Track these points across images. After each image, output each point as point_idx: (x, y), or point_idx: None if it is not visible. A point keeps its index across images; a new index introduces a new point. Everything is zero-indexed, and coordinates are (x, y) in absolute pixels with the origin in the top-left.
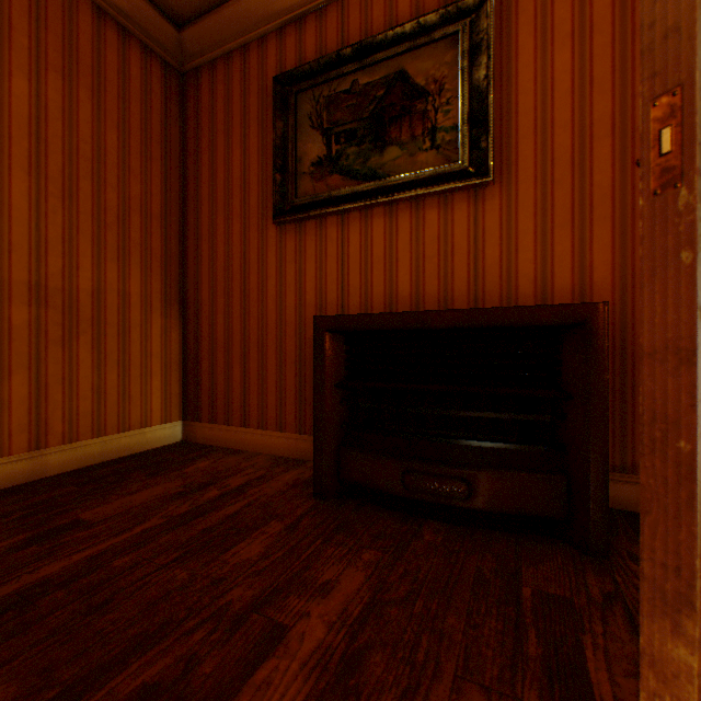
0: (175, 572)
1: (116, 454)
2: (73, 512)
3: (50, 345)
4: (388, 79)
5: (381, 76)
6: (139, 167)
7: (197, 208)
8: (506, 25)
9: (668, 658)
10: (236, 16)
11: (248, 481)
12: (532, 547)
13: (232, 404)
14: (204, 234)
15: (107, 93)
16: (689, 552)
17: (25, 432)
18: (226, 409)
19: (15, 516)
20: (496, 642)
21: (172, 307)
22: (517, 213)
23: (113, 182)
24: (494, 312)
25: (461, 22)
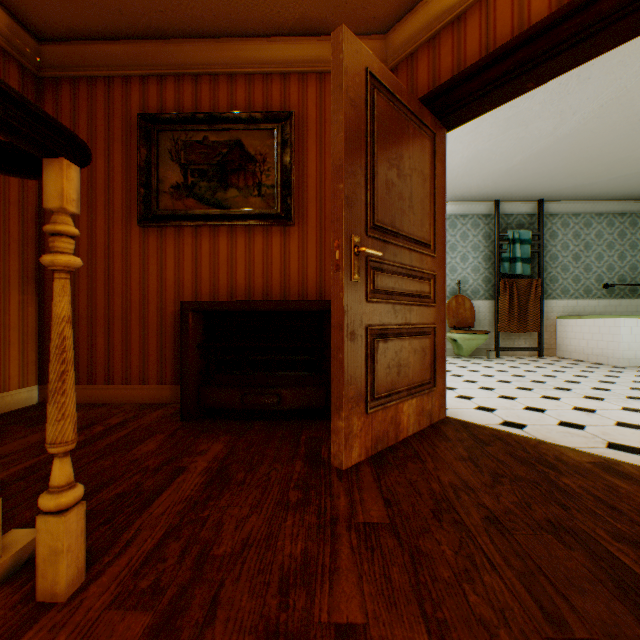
0: (102, 462)
1: None
2: None
3: None
4: (230, 143)
5: (226, 139)
6: None
7: None
8: (302, 134)
9: (338, 427)
10: (102, 53)
11: (125, 419)
12: (310, 423)
13: (96, 367)
14: None
15: None
16: (342, 390)
17: None
18: (89, 371)
19: None
20: (288, 452)
21: (29, 284)
22: (308, 244)
23: None
24: (292, 303)
25: (277, 124)
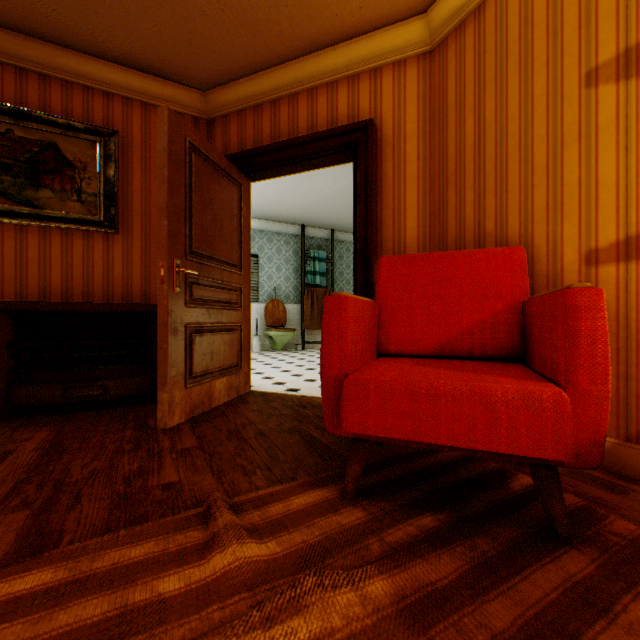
0: None
1: None
2: None
3: None
4: (44, 143)
5: (38, 138)
6: None
7: None
8: (127, 153)
9: (164, 399)
10: None
11: None
12: (137, 407)
13: None
14: None
15: None
16: (167, 371)
17: None
18: None
19: None
20: (119, 426)
21: None
22: (133, 252)
23: None
24: (120, 305)
25: (100, 138)
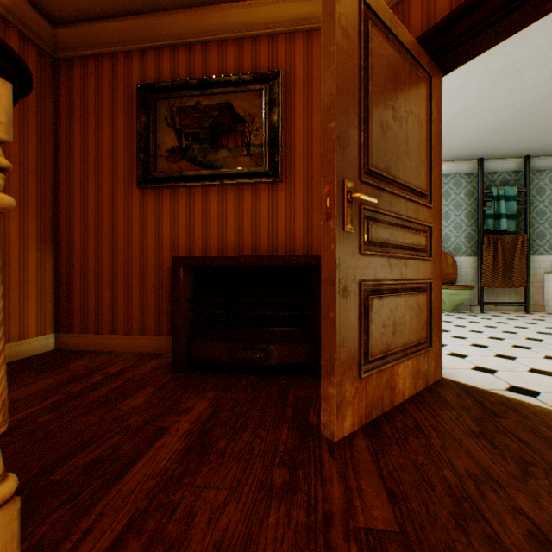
0: (88, 417)
1: None
2: None
3: None
4: (221, 106)
5: (216, 103)
6: (18, 130)
7: (70, 167)
8: (289, 93)
9: (328, 394)
10: (106, 31)
11: (123, 369)
12: (297, 380)
13: (102, 318)
14: (76, 188)
15: None
16: (333, 353)
17: None
18: (97, 322)
19: None
20: (274, 415)
21: (46, 243)
22: (295, 200)
23: None
24: (279, 258)
25: (265, 84)
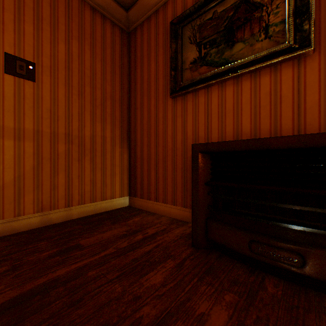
0: (115, 286)
1: (100, 210)
2: (77, 239)
3: (73, 161)
4: (235, 4)
5: (231, 3)
6: (110, 78)
7: (135, 95)
8: None
9: None
10: None
11: (156, 231)
12: None
13: (150, 190)
14: (138, 107)
15: (96, 46)
16: None
17: (63, 199)
18: (147, 192)
19: (55, 238)
20: None
21: (124, 143)
22: None
23: (99, 86)
24: (325, 136)
25: None
